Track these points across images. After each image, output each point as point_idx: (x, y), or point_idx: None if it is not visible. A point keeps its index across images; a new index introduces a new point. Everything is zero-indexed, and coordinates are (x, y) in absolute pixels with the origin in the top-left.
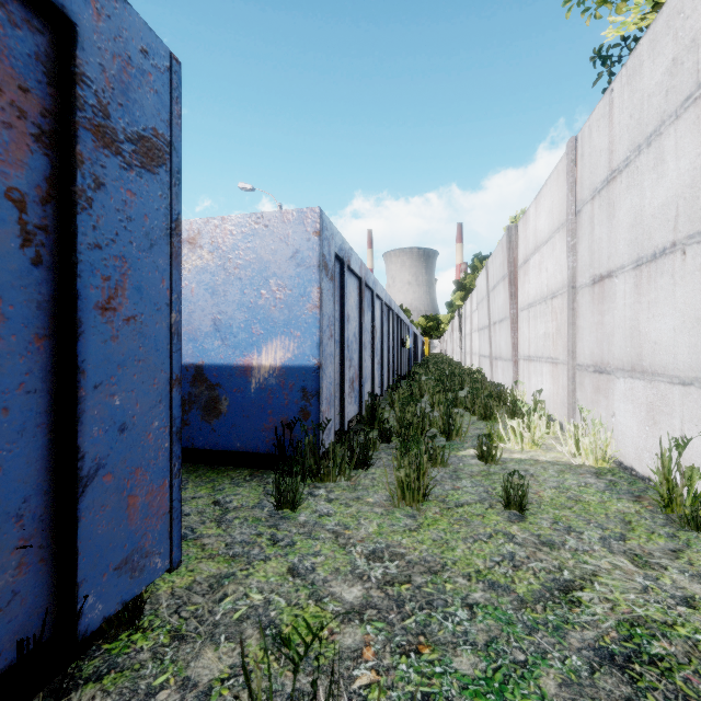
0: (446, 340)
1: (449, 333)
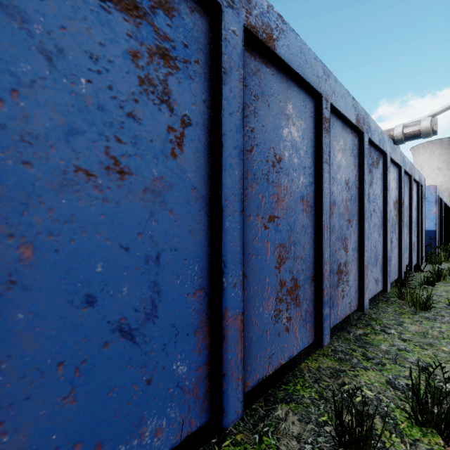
0: None
1: None
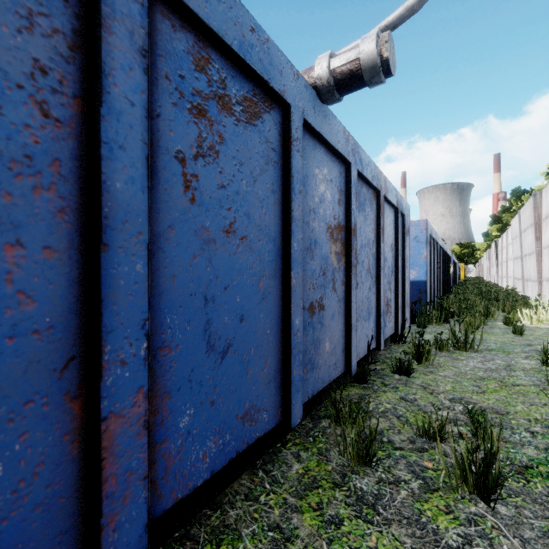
0: (482, 265)
1: (485, 259)
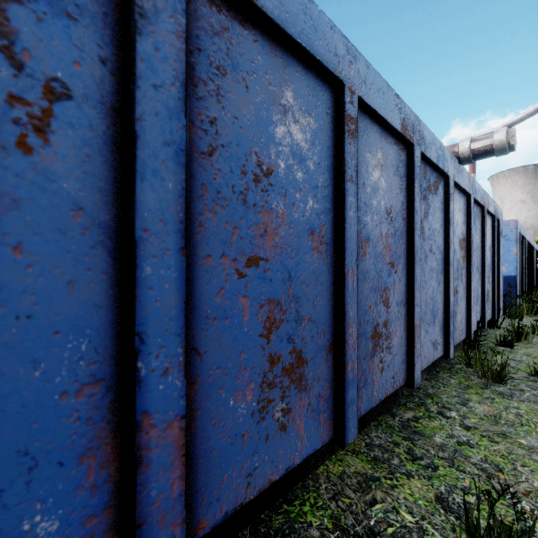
0: None
1: None
